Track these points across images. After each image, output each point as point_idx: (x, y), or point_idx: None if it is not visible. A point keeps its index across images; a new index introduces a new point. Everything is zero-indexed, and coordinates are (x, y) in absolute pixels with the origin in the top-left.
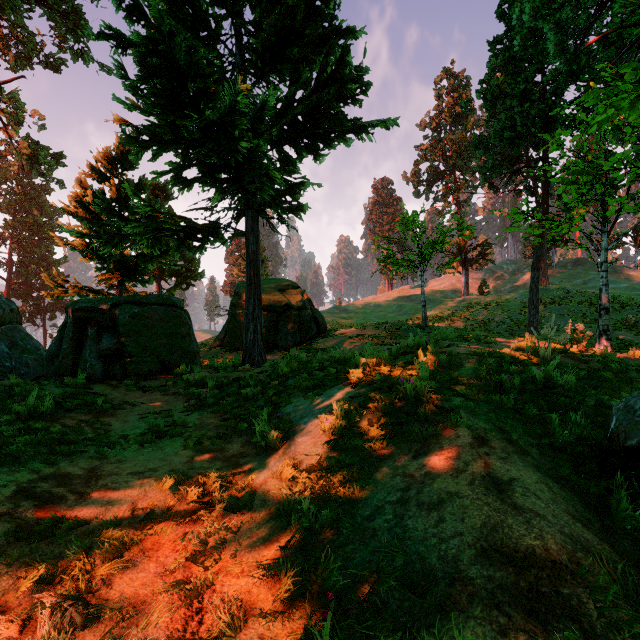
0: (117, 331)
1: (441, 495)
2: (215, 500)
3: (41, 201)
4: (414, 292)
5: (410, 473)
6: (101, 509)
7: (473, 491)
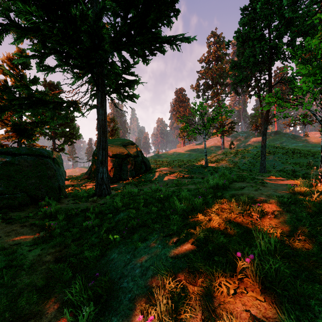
0: None
1: None
2: None
3: None
4: (196, 147)
5: None
6: None
7: None
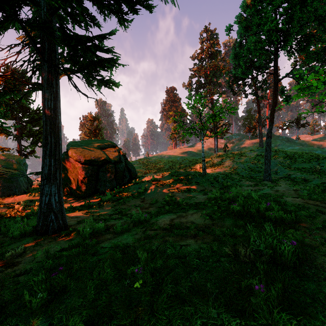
0: None
1: None
2: None
3: None
4: (188, 149)
5: None
6: None
7: None
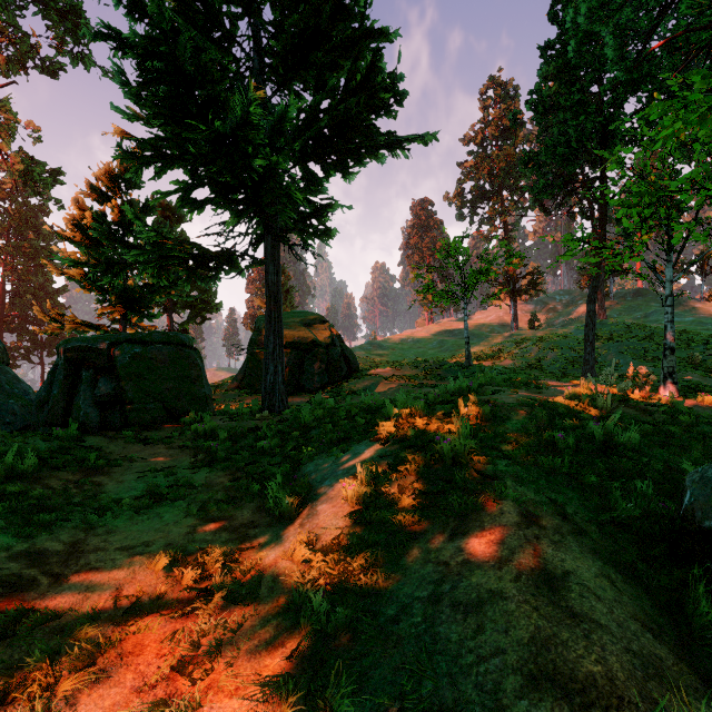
0: (116, 374)
1: (481, 594)
2: (214, 586)
3: (38, 223)
4: (457, 326)
5: (444, 560)
6: (78, 597)
7: (519, 590)
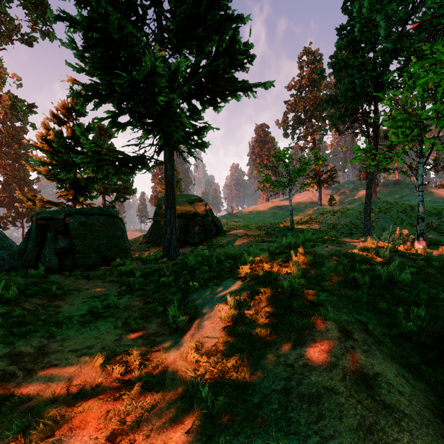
0: (69, 234)
1: (318, 389)
2: (134, 378)
3: (20, 138)
4: (283, 203)
5: (290, 363)
6: (43, 386)
7: (346, 387)
